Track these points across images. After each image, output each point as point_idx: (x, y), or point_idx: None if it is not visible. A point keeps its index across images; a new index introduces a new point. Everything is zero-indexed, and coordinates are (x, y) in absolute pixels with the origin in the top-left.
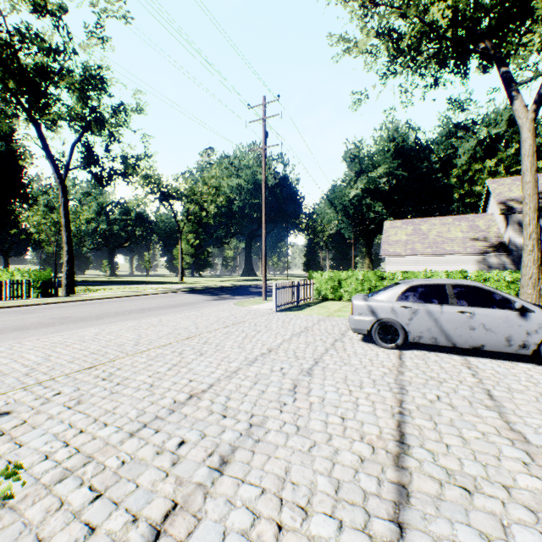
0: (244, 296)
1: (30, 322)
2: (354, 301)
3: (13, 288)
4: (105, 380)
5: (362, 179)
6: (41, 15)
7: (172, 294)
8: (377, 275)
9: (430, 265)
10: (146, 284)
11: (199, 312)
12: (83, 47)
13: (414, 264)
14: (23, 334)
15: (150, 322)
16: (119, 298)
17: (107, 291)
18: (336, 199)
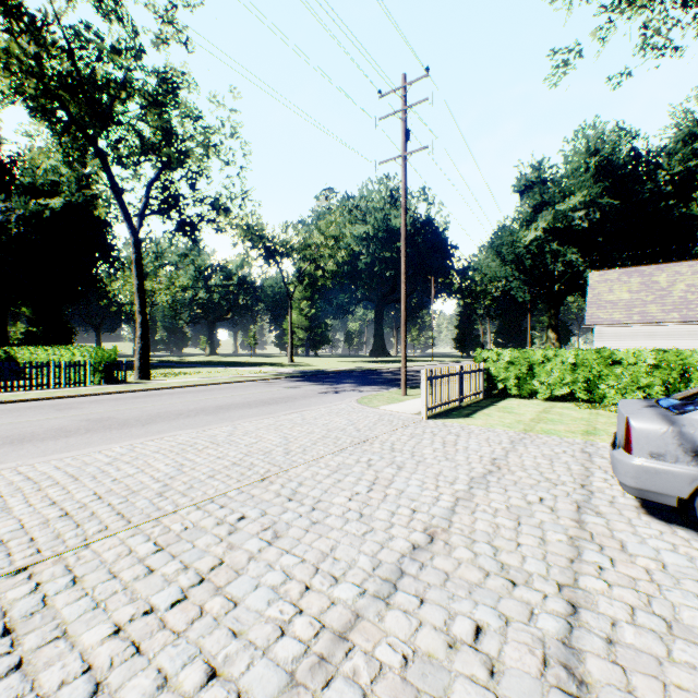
0: (372, 387)
1: (49, 426)
2: (634, 421)
3: (70, 371)
4: (2, 638)
5: (544, 214)
6: (95, 0)
7: (272, 381)
8: (601, 356)
9: (677, 339)
10: (246, 367)
11: (300, 415)
12: (154, 44)
13: (646, 338)
14: (8, 454)
15: (214, 434)
16: (200, 387)
17: (192, 376)
18: (505, 246)
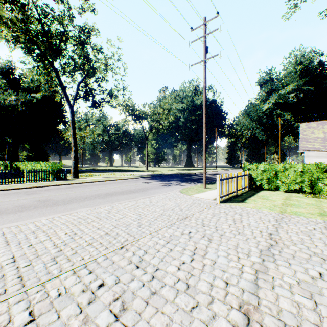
0: (187, 183)
1: (17, 204)
2: None
3: (39, 174)
4: None
5: (273, 96)
6: None
7: (136, 179)
8: (318, 167)
9: None
10: (125, 172)
11: (149, 199)
12: (79, 13)
13: None
14: None
15: (100, 211)
16: (101, 182)
17: (99, 176)
18: (252, 112)
